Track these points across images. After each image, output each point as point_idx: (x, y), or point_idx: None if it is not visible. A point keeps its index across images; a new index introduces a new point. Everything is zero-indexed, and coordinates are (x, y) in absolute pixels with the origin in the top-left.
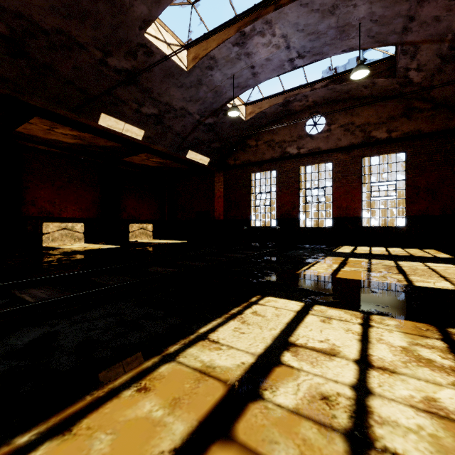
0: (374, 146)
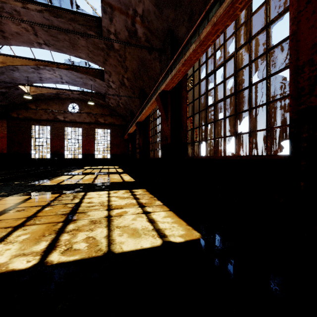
0: (99, 124)
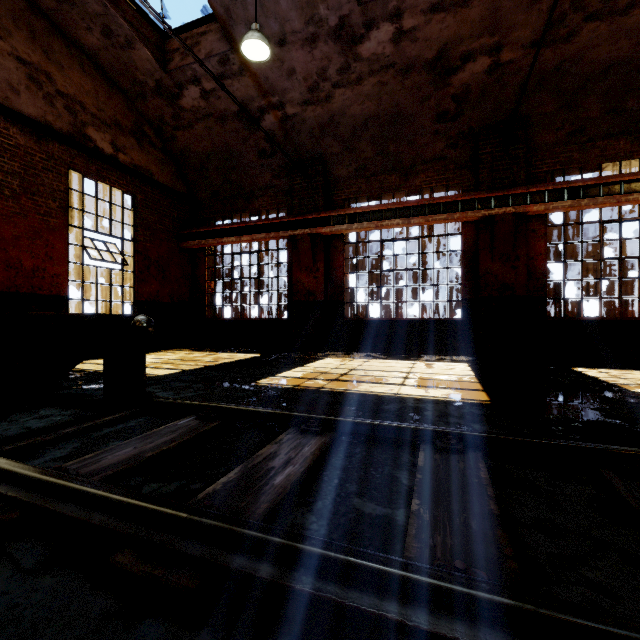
0: (92, 157)
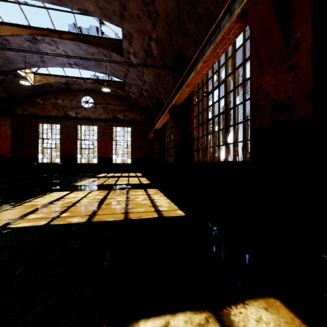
0: (118, 122)
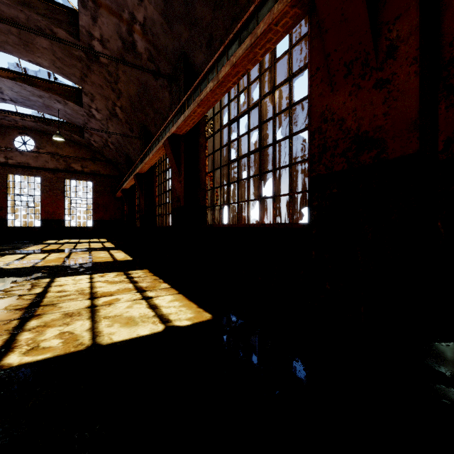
0: (73, 173)
